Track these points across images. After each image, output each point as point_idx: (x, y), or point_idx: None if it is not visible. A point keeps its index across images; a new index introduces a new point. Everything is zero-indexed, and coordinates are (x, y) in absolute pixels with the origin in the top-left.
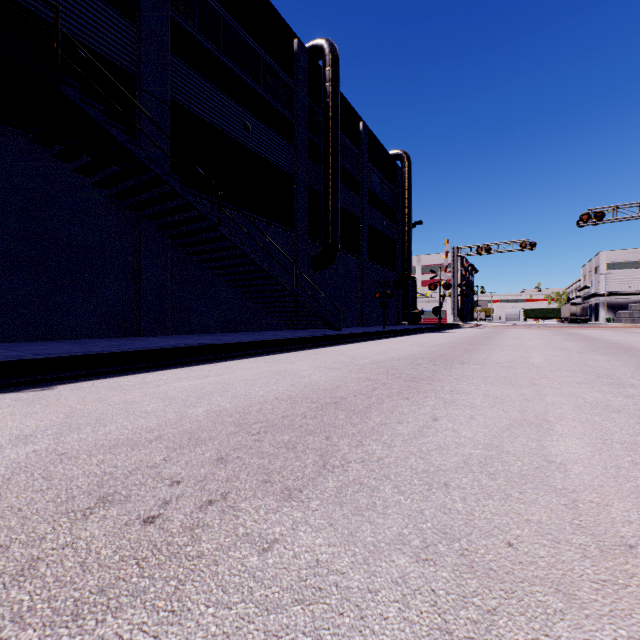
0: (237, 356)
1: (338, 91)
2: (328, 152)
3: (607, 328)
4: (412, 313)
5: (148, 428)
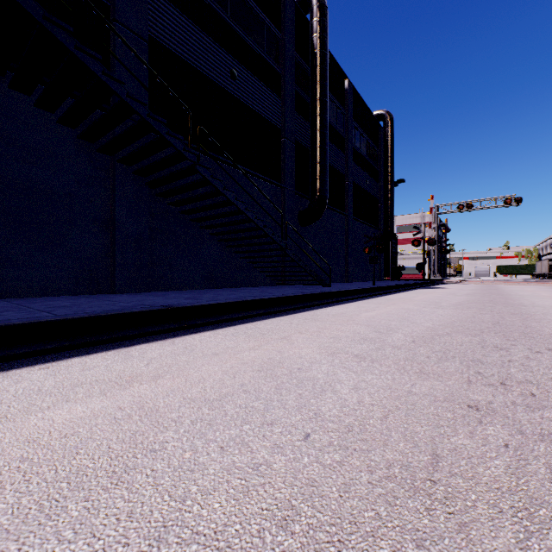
0: (211, 323)
1: (326, 41)
2: (316, 104)
3: None
4: (393, 269)
5: None
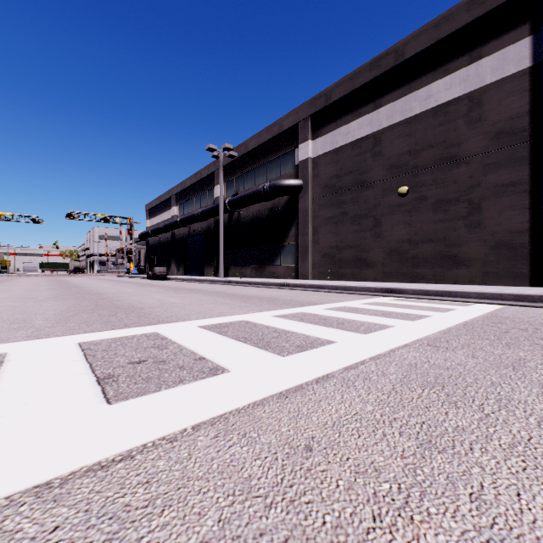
0: None
1: None
2: None
3: (82, 276)
4: None
5: None
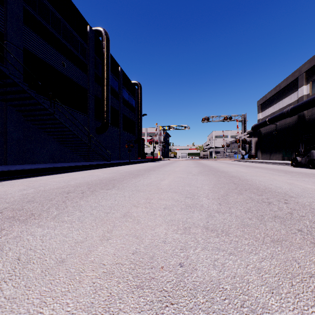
0: (68, 171)
1: (109, 54)
2: (104, 80)
3: (210, 160)
4: (142, 154)
5: (61, 186)
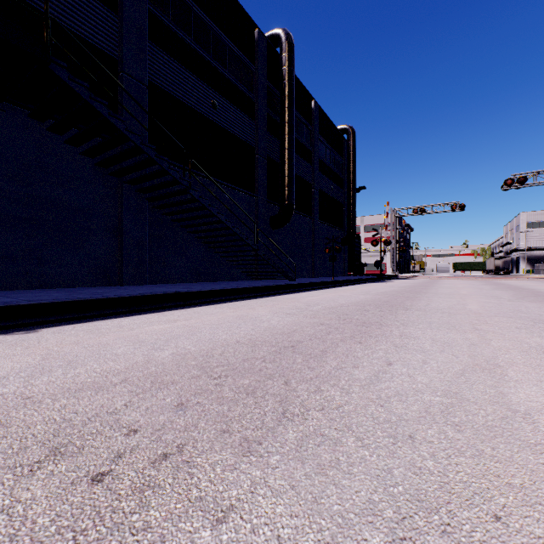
0: (205, 302)
1: (293, 73)
2: (284, 126)
3: (529, 279)
4: (357, 266)
5: (115, 371)
